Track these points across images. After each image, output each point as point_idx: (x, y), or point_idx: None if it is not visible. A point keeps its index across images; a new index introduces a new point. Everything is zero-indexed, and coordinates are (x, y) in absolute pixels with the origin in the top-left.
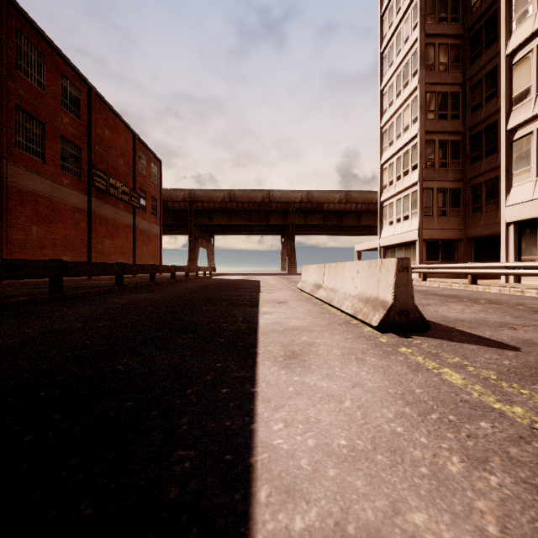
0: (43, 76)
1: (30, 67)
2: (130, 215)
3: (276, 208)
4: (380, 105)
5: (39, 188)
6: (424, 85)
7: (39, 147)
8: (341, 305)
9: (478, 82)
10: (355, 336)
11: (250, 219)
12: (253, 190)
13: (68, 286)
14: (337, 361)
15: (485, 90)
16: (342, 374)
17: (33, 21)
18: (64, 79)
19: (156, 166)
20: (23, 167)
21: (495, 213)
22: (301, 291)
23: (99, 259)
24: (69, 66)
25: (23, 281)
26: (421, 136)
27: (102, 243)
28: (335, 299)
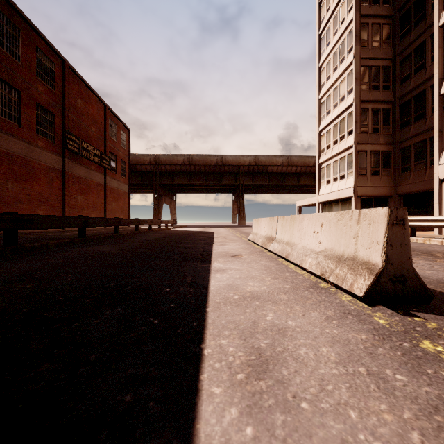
0: (18, 48)
1: (5, 39)
2: (101, 175)
3: (228, 170)
4: (318, 80)
5: (15, 149)
6: (358, 59)
7: (14, 112)
8: (302, 262)
9: (407, 56)
10: (337, 312)
11: (206, 180)
12: (208, 155)
13: (34, 238)
14: (340, 382)
15: (414, 63)
16: (374, 442)
17: None
18: (39, 52)
19: (125, 133)
20: None
21: (423, 172)
22: (252, 242)
23: (72, 213)
24: (43, 41)
25: None
26: (356, 105)
27: (75, 199)
28: (293, 254)
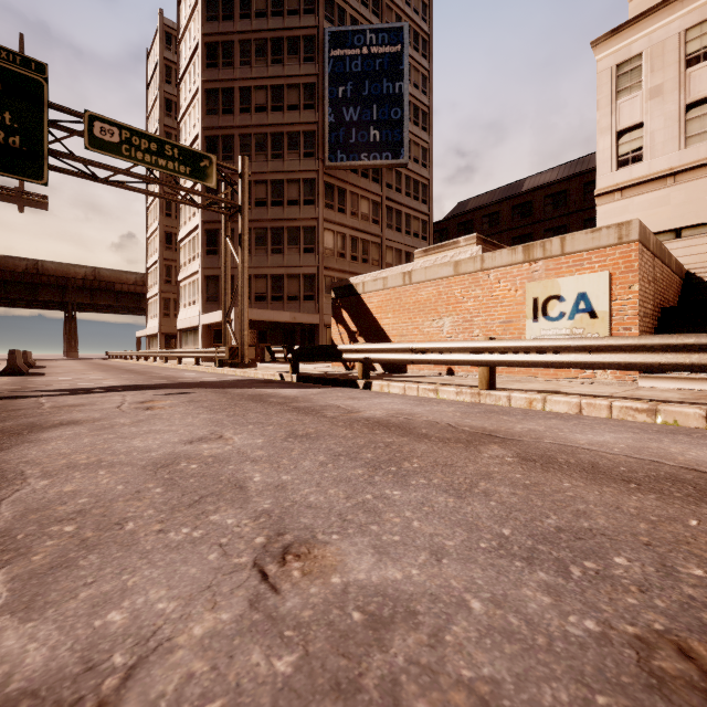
0: None
1: None
2: None
3: (48, 281)
4: (147, 220)
5: None
6: (163, 226)
7: None
8: None
9: None
10: None
11: (6, 291)
12: (11, 256)
13: None
14: None
15: None
16: None
17: None
18: None
19: None
20: None
21: None
22: None
23: None
24: None
25: None
26: (161, 262)
27: None
28: None
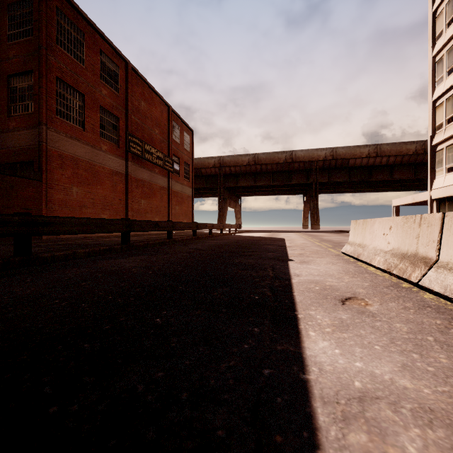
0: (82, 52)
1: (70, 43)
2: (165, 178)
3: (298, 167)
4: (431, 30)
5: (79, 153)
6: None
7: (79, 116)
8: None
9: None
10: None
11: (273, 180)
12: (276, 152)
13: (79, 243)
14: None
15: None
16: None
17: (72, 0)
18: (103, 55)
19: (189, 135)
20: (64, 134)
21: None
22: (354, 259)
23: (136, 217)
24: (107, 44)
25: (64, 237)
26: None
27: (138, 203)
28: None
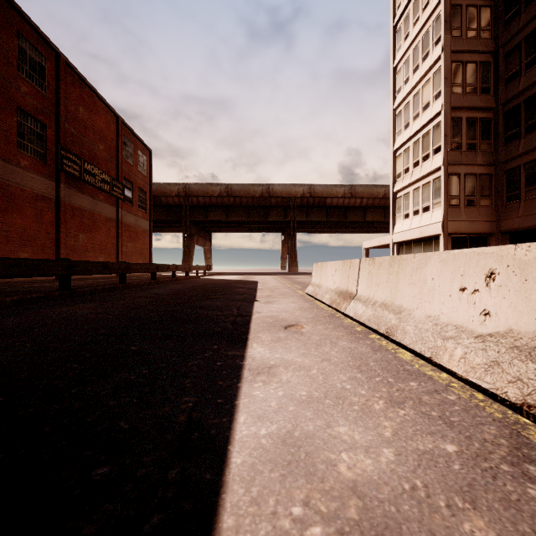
0: None
1: None
2: (112, 207)
3: (276, 203)
4: (393, 84)
5: None
6: (449, 53)
7: None
8: (437, 352)
9: (515, 48)
10: None
11: (248, 215)
12: (252, 184)
13: None
14: None
15: (525, 55)
16: None
17: None
18: (21, 39)
19: (145, 155)
20: None
21: None
22: (313, 298)
23: (71, 256)
24: (29, 25)
25: None
26: (446, 113)
27: (75, 238)
28: (406, 330)
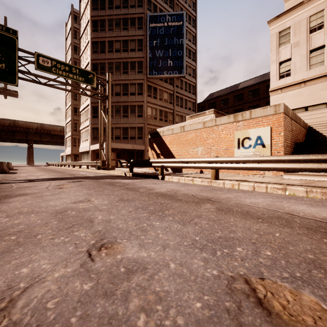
0: None
1: None
2: None
3: (20, 130)
4: (65, 102)
5: None
6: (73, 105)
7: None
8: None
9: None
10: None
11: (0, 134)
12: (2, 118)
13: None
14: None
15: None
16: None
17: None
18: None
19: None
20: None
21: None
22: None
23: None
24: None
25: None
26: (72, 121)
27: None
28: None
